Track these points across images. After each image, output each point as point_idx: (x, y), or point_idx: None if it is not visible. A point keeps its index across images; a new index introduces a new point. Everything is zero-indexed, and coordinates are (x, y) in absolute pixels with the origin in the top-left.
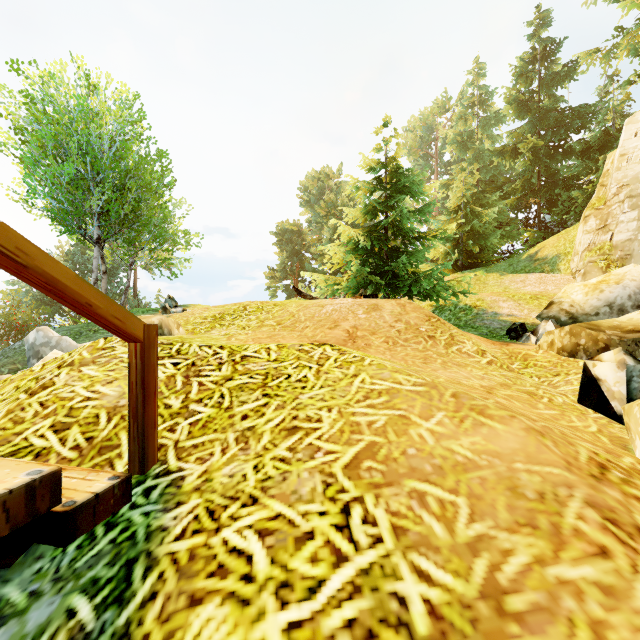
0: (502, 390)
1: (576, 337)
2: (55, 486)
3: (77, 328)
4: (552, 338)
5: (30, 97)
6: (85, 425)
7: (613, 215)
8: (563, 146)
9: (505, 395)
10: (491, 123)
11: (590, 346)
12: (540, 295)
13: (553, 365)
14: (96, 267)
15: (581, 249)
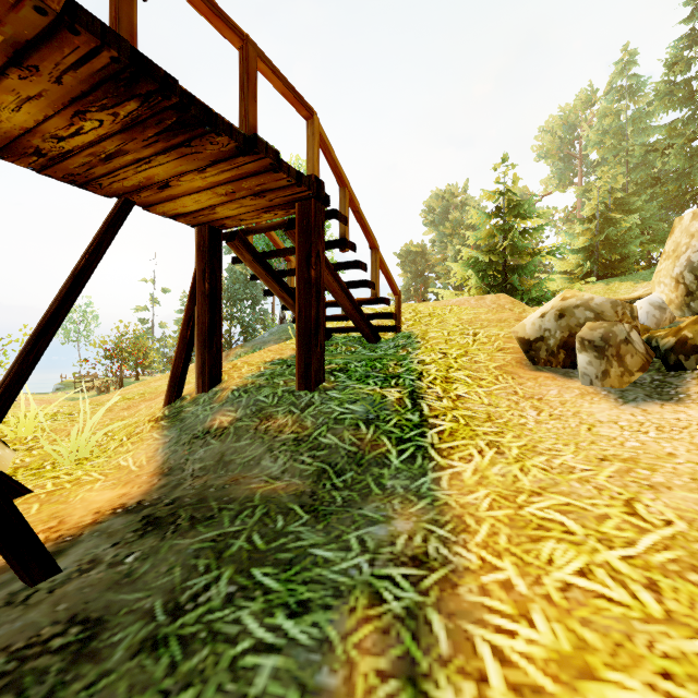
0: None
1: None
2: (396, 317)
3: None
4: None
5: None
6: None
7: None
8: None
9: None
10: (644, 115)
11: None
12: None
13: None
14: None
15: None
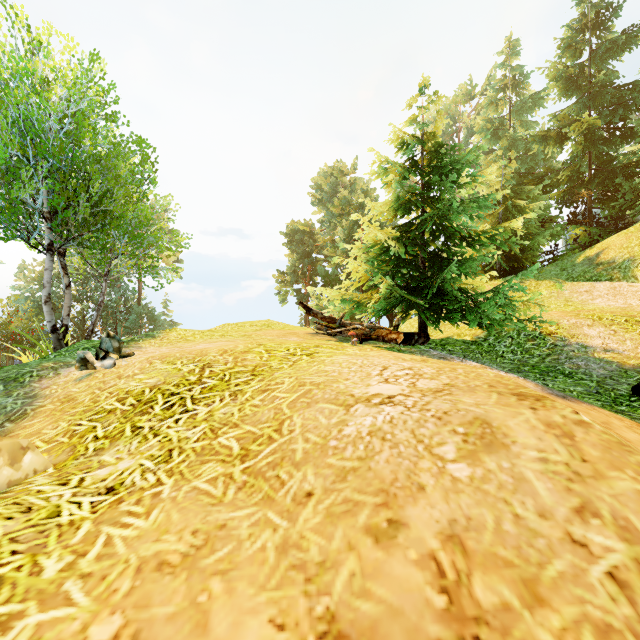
0: None
1: None
2: None
3: None
4: None
5: None
6: None
7: None
8: (621, 128)
9: None
10: (526, 107)
11: None
12: (638, 317)
13: None
14: (48, 281)
15: None
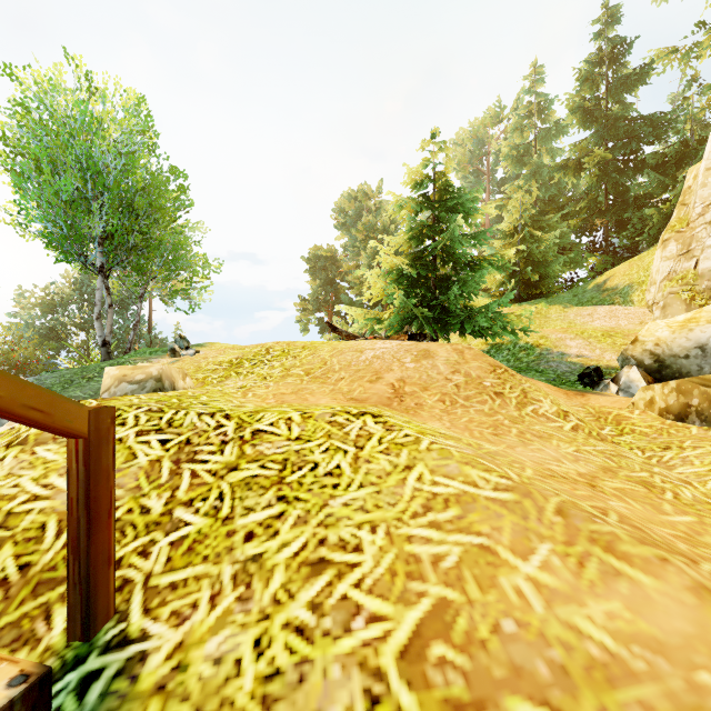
0: (608, 480)
1: (686, 396)
2: None
3: (69, 374)
4: (651, 395)
5: (22, 103)
6: (23, 542)
7: (698, 239)
8: (634, 160)
9: (614, 489)
10: (551, 135)
11: (706, 408)
12: (613, 332)
13: (657, 432)
14: (99, 300)
15: (659, 278)
